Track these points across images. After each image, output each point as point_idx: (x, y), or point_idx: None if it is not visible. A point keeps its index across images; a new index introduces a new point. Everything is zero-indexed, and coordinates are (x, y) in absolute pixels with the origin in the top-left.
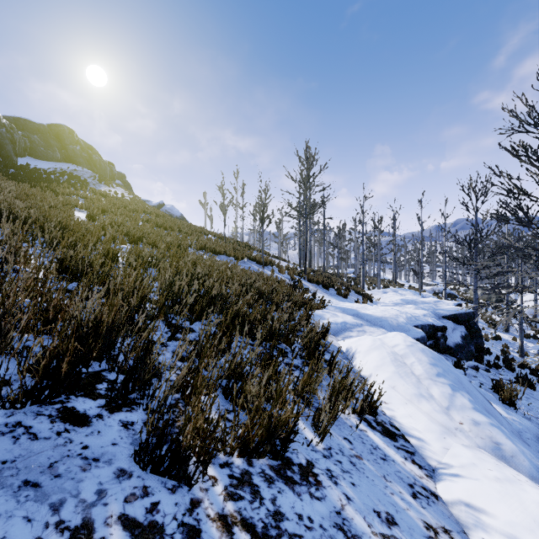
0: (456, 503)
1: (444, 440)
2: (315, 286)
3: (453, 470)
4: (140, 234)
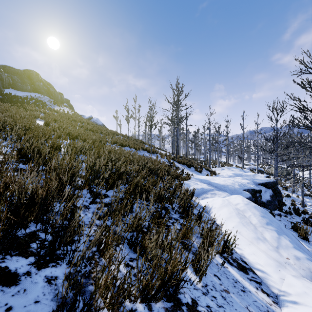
0: None
1: (279, 272)
2: (182, 166)
3: (291, 297)
4: (76, 134)
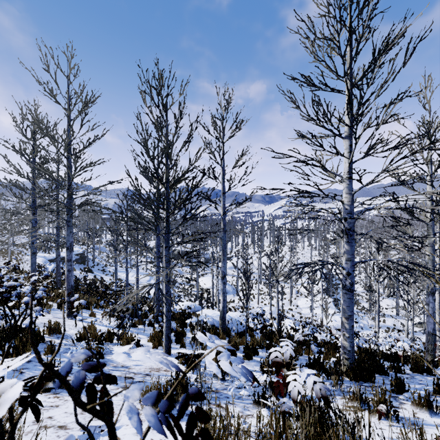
0: None
1: None
2: None
3: None
4: None
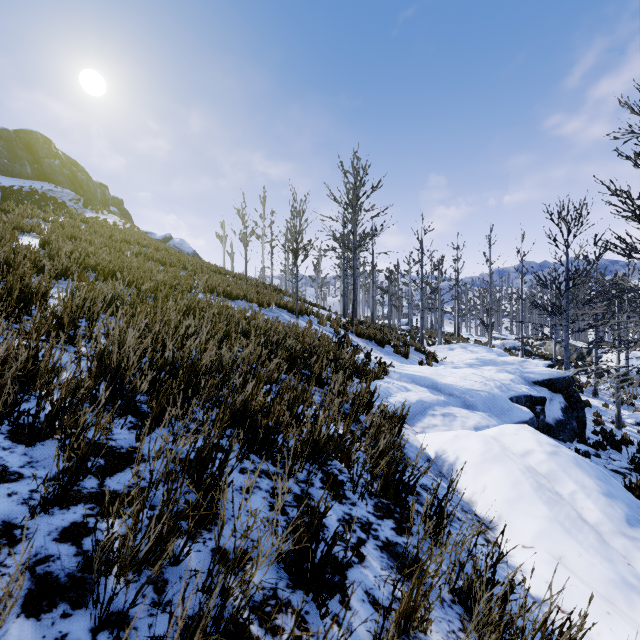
0: None
1: None
2: (366, 343)
3: None
4: (115, 268)
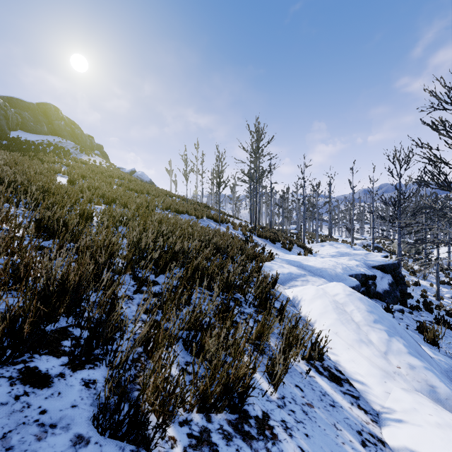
0: (402, 450)
1: (385, 384)
2: (264, 241)
3: (396, 415)
4: (113, 196)
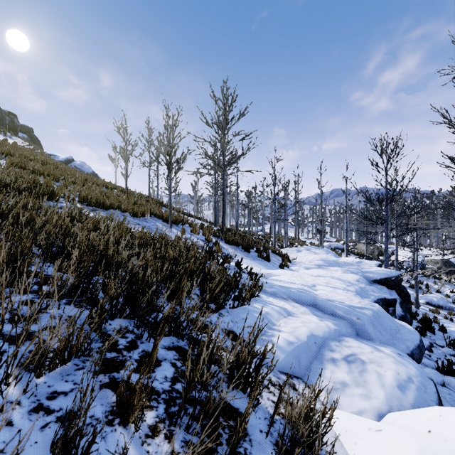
0: None
1: None
2: (234, 249)
3: None
4: None
